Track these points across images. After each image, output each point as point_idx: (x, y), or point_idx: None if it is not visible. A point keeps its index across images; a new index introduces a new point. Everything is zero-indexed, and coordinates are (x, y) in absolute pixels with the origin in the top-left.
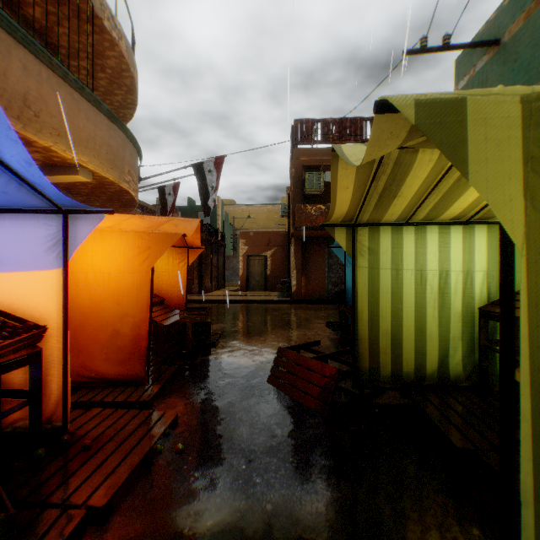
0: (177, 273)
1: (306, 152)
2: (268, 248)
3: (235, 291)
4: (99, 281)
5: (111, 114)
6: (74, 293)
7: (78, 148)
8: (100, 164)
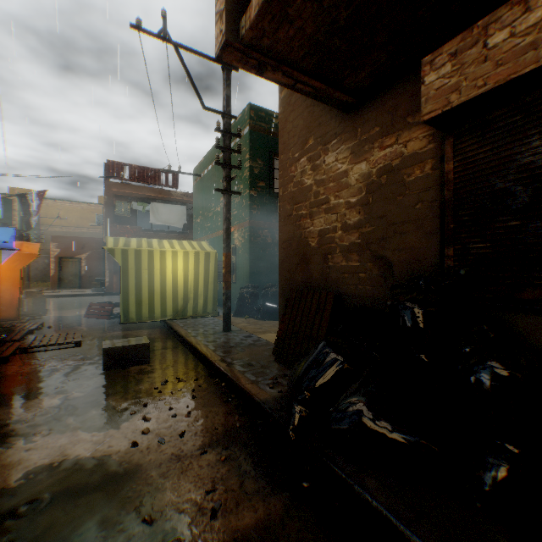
0: None
1: (117, 185)
2: (84, 251)
3: (47, 290)
4: None
5: None
6: None
7: None
8: None
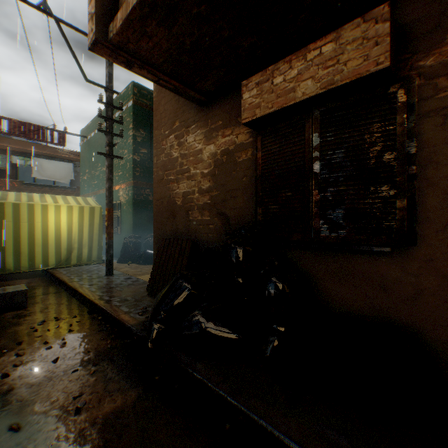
0: None
1: None
2: None
3: None
4: None
5: None
6: None
7: None
8: None
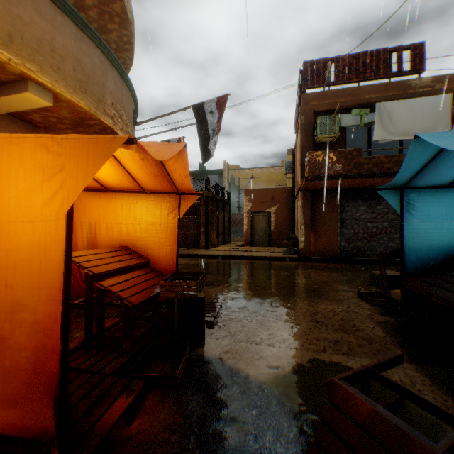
0: (166, 227)
1: (317, 96)
2: (272, 204)
3: (240, 246)
4: None
5: (80, 20)
6: None
7: (20, 48)
8: (62, 82)
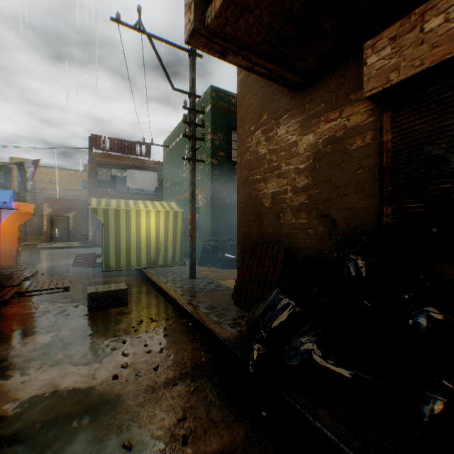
0: None
1: (100, 155)
2: (72, 211)
3: (41, 243)
4: None
5: None
6: None
7: None
8: None
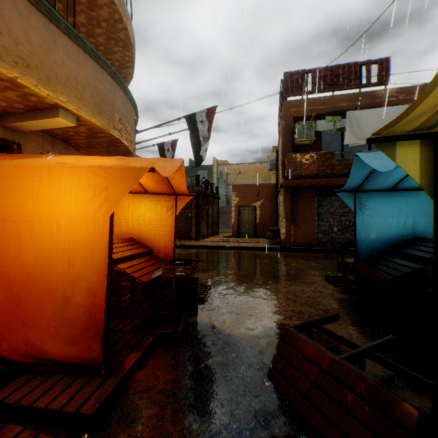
0: (165, 222)
1: (296, 103)
2: (257, 199)
3: (228, 237)
4: (46, 232)
5: (97, 56)
6: (18, 247)
7: (55, 85)
8: (84, 107)
